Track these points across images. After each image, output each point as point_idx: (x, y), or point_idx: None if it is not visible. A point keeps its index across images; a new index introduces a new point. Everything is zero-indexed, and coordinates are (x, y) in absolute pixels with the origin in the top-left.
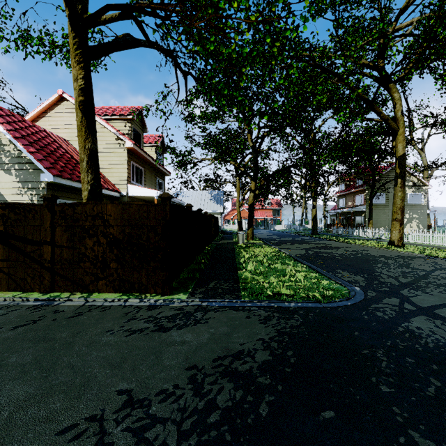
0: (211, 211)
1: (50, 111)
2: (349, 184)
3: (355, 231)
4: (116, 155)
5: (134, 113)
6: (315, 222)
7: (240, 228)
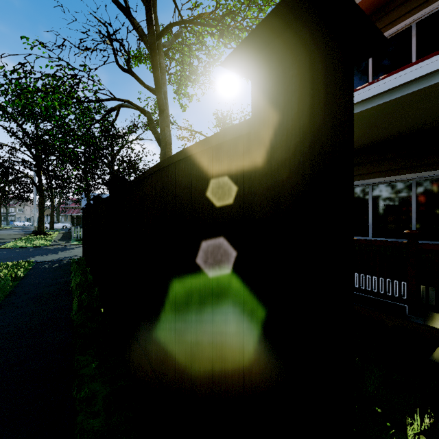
0: None
1: None
2: None
3: None
4: None
5: None
6: None
7: None
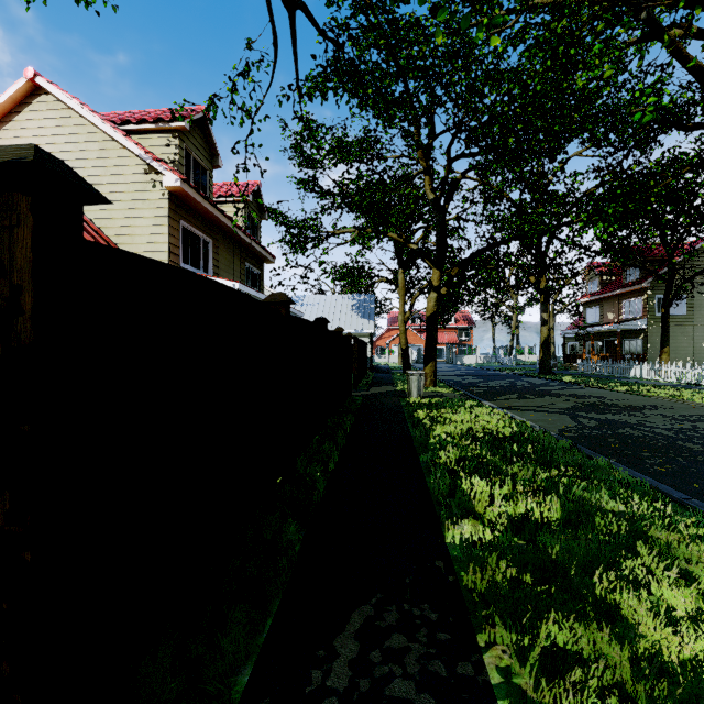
0: (352, 331)
1: (13, 116)
2: (608, 280)
3: (632, 369)
4: (145, 205)
5: (185, 116)
6: (547, 351)
7: (406, 361)
